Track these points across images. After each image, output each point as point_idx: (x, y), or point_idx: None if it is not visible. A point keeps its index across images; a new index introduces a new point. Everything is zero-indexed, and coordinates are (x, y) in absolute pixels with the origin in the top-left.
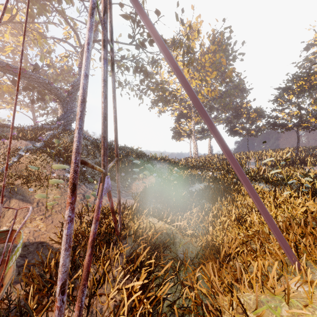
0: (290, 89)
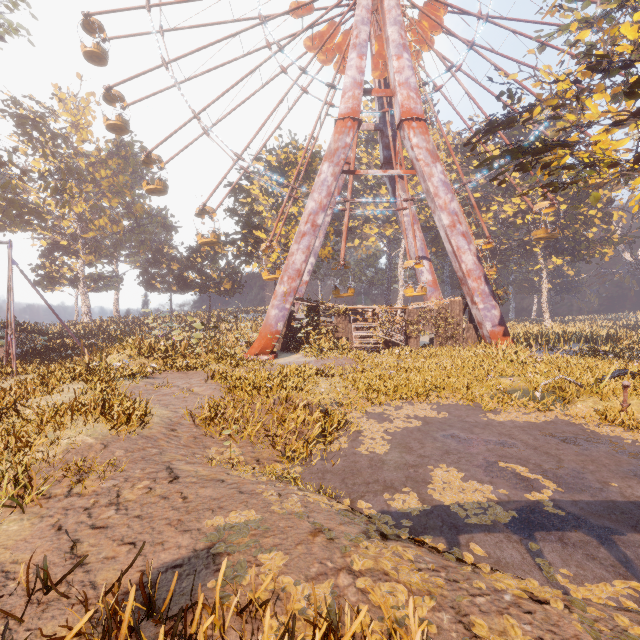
0: (199, 252)
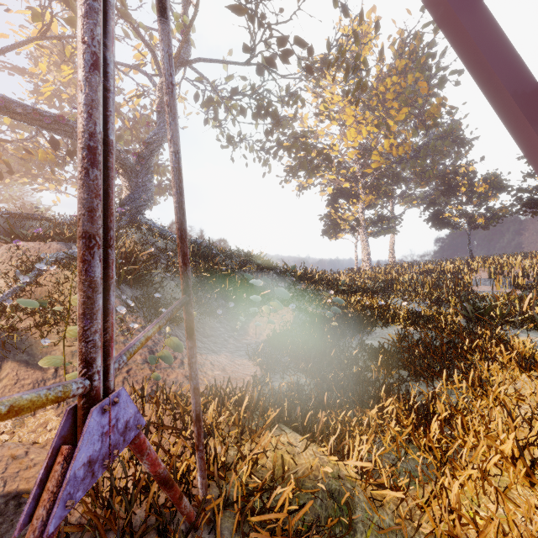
0: None
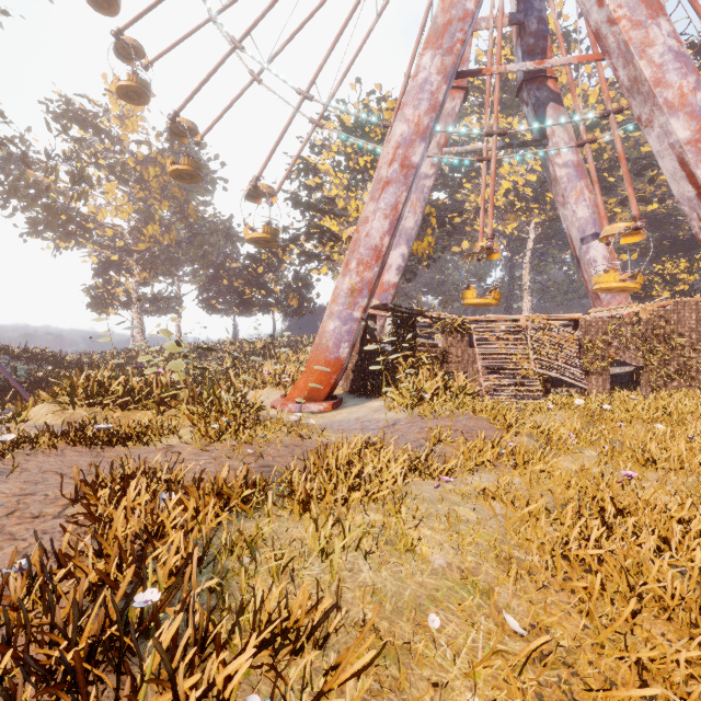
0: (259, 260)
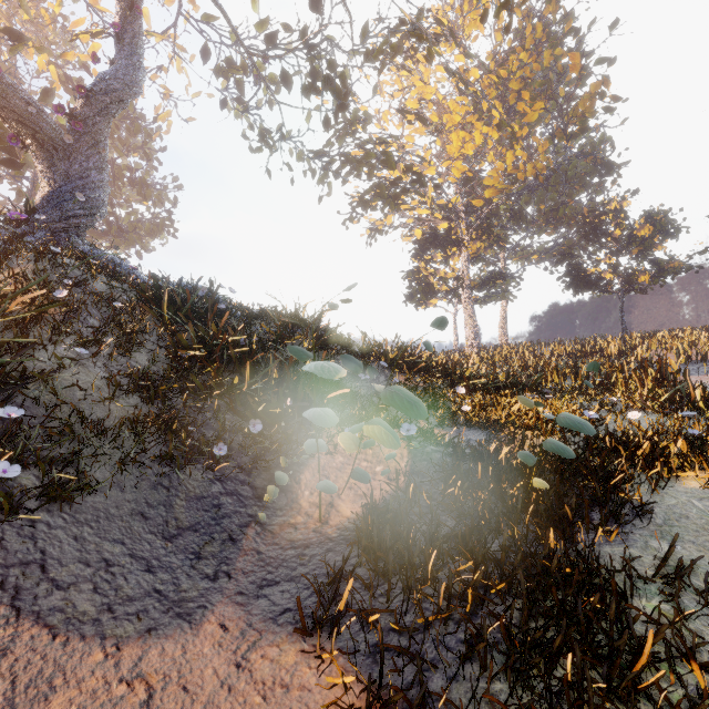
0: None
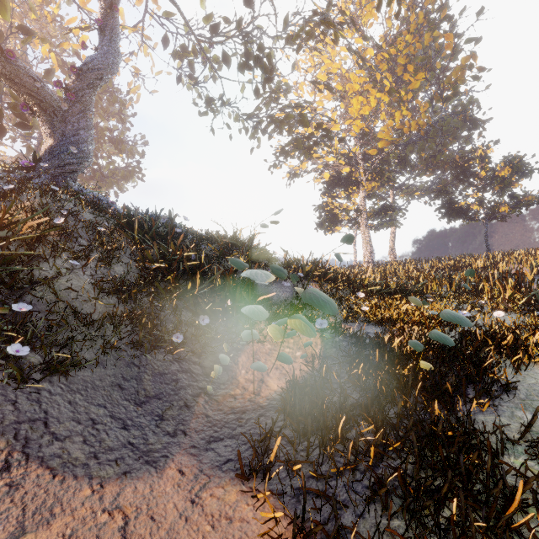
0: None
